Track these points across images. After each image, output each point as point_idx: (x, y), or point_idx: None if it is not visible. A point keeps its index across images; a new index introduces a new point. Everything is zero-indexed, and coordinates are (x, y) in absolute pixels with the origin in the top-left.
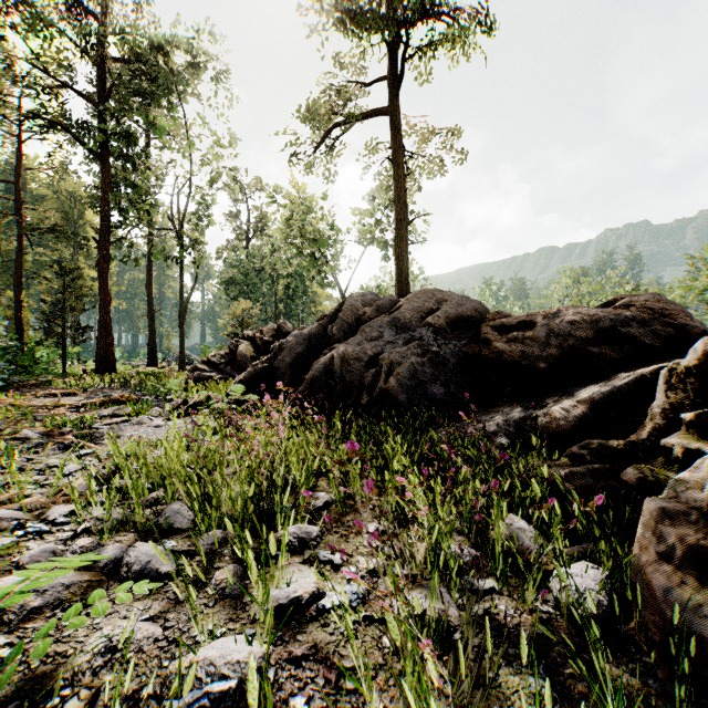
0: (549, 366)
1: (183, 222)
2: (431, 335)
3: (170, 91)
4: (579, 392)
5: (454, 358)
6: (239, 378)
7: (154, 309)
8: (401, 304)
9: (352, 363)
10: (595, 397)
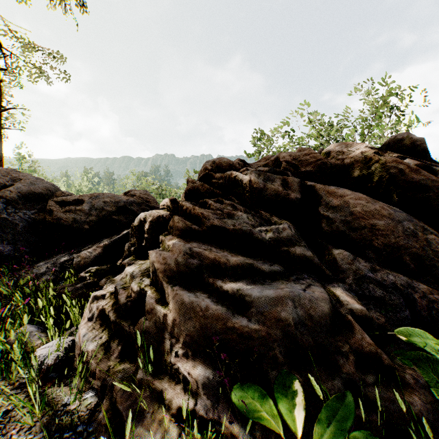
0: (91, 227)
1: None
2: (3, 205)
3: None
4: (103, 241)
5: (23, 223)
6: None
7: None
8: None
9: None
10: (107, 243)
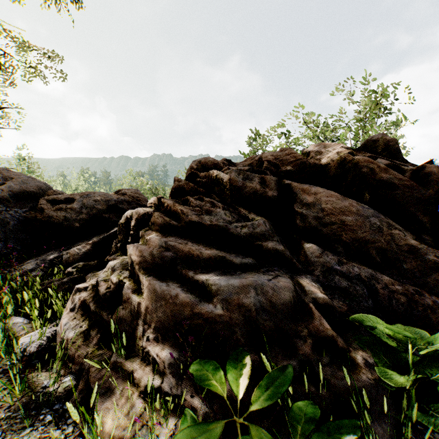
0: (81, 225)
1: None
2: None
3: None
4: (93, 238)
5: (15, 221)
6: None
7: None
8: None
9: None
10: (96, 241)
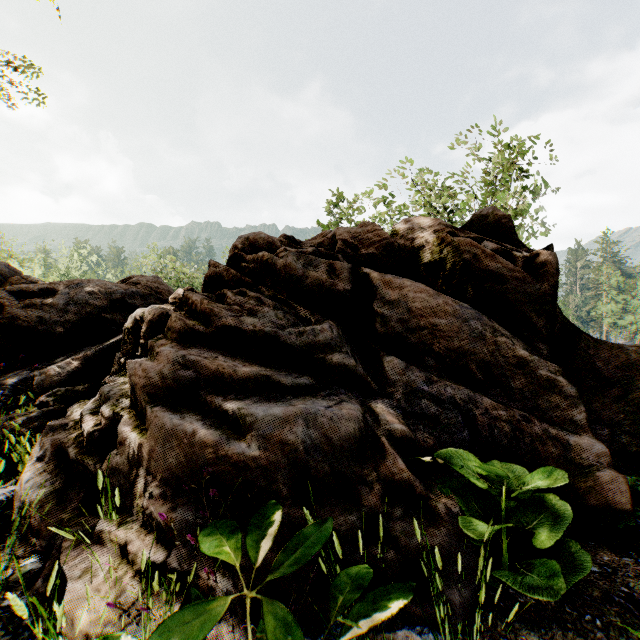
0: (68, 330)
1: None
2: None
3: None
4: (86, 351)
5: None
6: None
7: None
8: None
9: None
10: (89, 354)
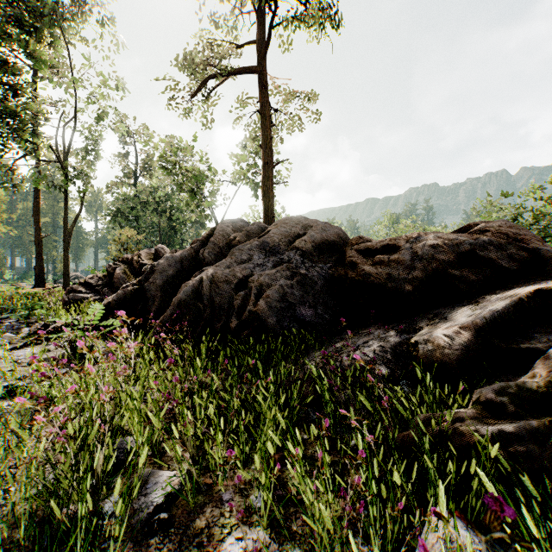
0: (414, 288)
1: (67, 155)
2: (299, 258)
3: (50, 26)
4: (450, 315)
5: (321, 281)
6: (107, 301)
7: (41, 234)
8: (269, 229)
9: (221, 285)
10: (478, 323)
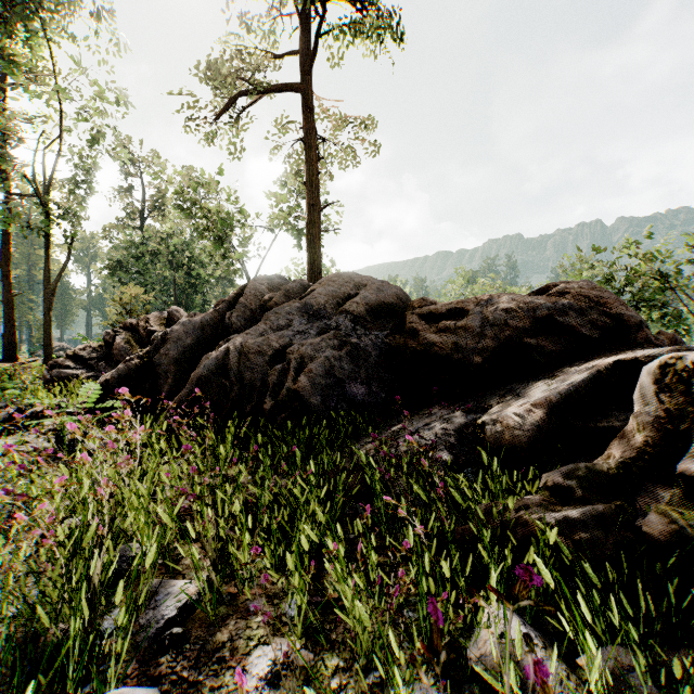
0: (484, 360)
1: (49, 187)
2: (350, 324)
3: (26, 17)
4: (524, 391)
5: (376, 352)
6: (104, 378)
7: (13, 292)
8: (313, 288)
9: (252, 357)
10: (552, 399)
